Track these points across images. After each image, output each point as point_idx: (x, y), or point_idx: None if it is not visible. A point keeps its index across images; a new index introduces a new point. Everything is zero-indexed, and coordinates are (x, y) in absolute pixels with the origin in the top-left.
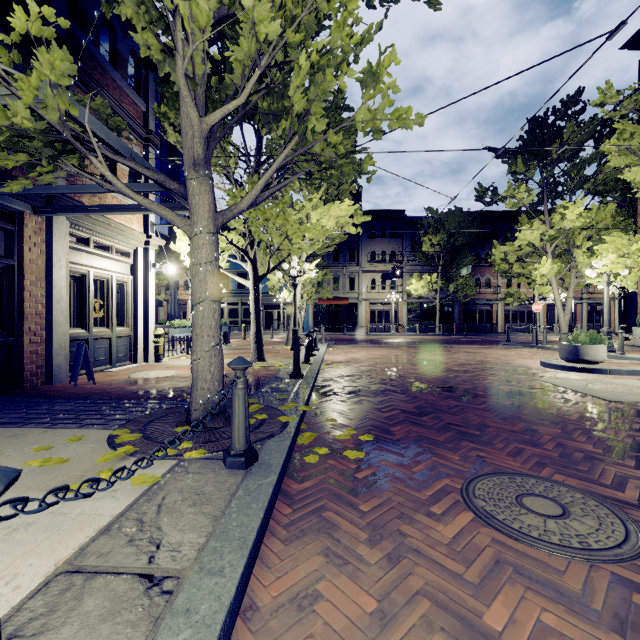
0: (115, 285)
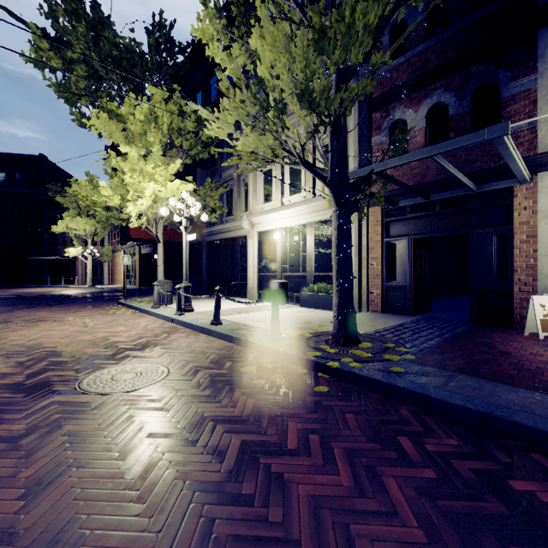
0: None
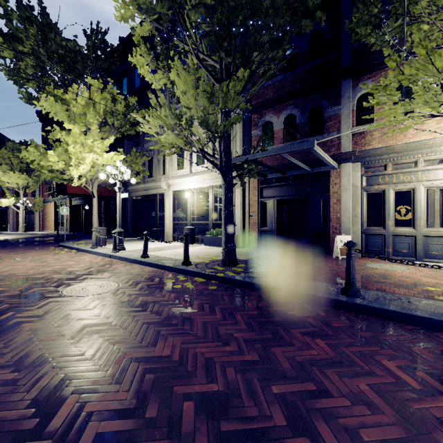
0: (421, 192)
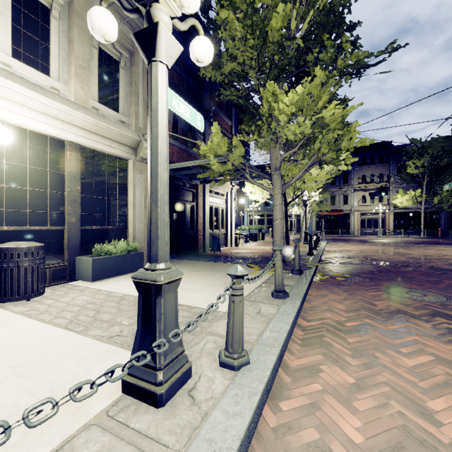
0: (220, 210)
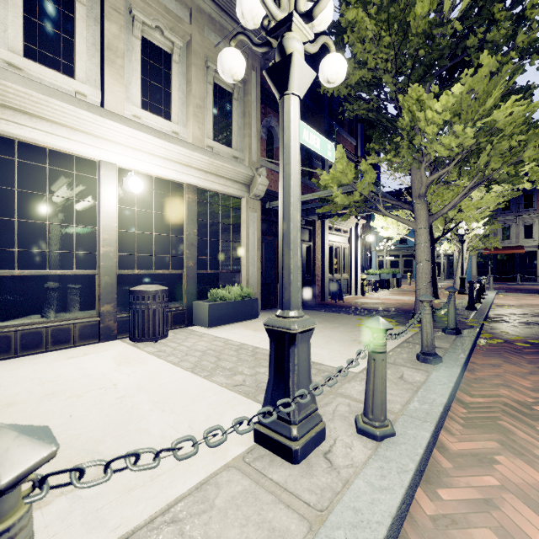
0: (342, 250)
